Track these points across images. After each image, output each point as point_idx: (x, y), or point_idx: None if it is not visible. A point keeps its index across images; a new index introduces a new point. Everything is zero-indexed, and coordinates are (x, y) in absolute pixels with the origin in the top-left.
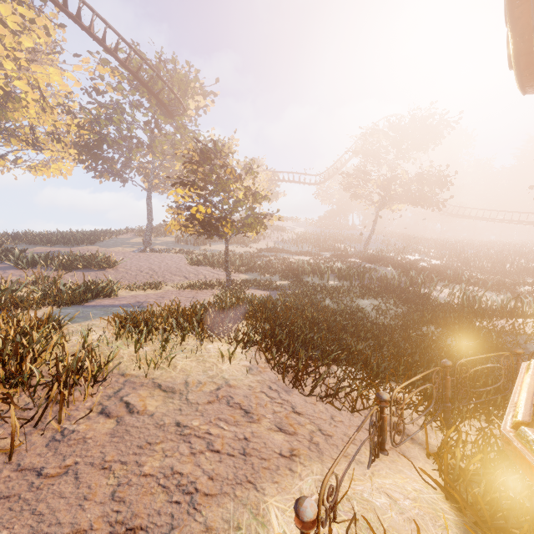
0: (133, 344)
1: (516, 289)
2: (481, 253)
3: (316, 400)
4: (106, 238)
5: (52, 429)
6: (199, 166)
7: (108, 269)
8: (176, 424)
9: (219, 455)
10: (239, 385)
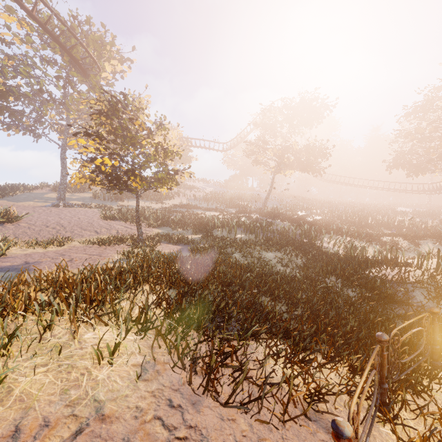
0: None
1: (380, 239)
2: (349, 210)
3: (236, 413)
4: (17, 192)
5: None
6: (108, 118)
7: (6, 224)
8: None
9: None
10: (118, 412)
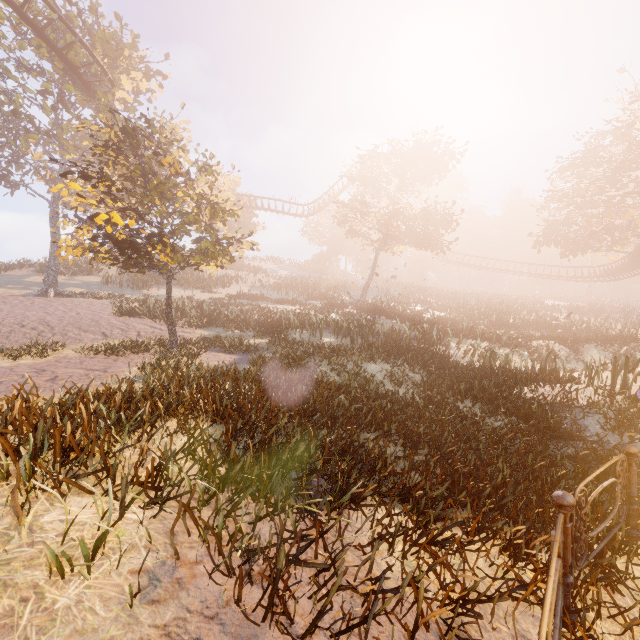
0: None
1: (528, 345)
2: (482, 304)
3: None
4: None
5: None
6: (120, 154)
7: None
8: None
9: None
10: None
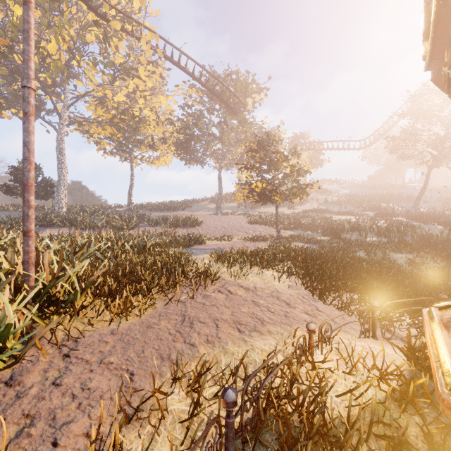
0: (225, 267)
1: None
2: None
3: (333, 308)
4: (191, 205)
5: (202, 293)
6: (257, 153)
7: (197, 227)
8: (252, 301)
9: (273, 313)
10: (284, 293)
